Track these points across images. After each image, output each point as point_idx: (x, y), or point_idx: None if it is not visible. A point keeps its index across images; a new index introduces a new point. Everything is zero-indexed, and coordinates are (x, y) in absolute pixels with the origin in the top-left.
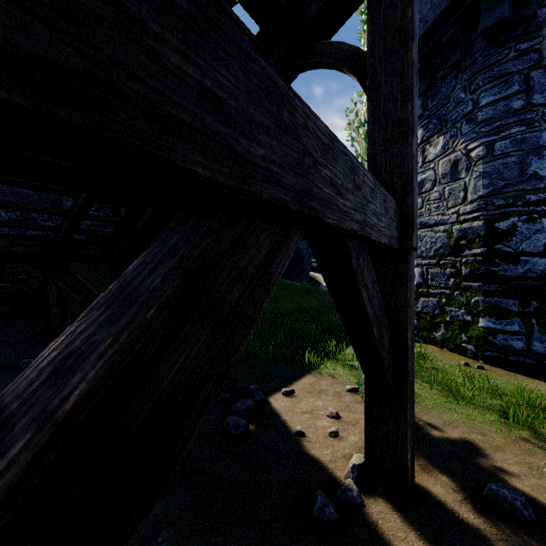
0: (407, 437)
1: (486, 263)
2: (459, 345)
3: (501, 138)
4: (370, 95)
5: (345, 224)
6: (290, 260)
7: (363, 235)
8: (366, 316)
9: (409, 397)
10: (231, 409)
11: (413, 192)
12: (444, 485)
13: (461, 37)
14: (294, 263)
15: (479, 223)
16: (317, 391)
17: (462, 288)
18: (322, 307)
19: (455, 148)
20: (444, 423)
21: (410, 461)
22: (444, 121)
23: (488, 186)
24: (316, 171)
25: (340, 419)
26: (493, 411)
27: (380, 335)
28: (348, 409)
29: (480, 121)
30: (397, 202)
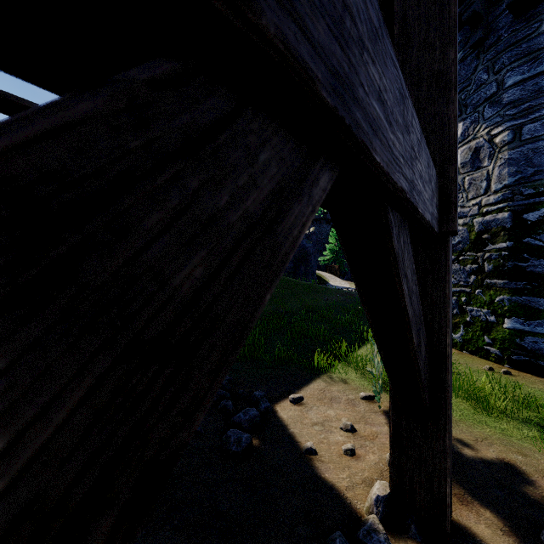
0: (446, 466)
1: (513, 258)
2: (481, 348)
3: (530, 121)
4: (399, 45)
5: (394, 175)
6: (296, 259)
7: (411, 200)
8: (405, 317)
9: (448, 417)
10: (233, 419)
11: (456, 161)
12: (490, 523)
13: (484, 14)
14: (300, 261)
15: (505, 215)
16: (328, 398)
17: (485, 286)
18: (330, 306)
19: (476, 135)
20: (475, 439)
21: (449, 495)
22: (463, 106)
23: (515, 174)
24: (362, 60)
25: (356, 432)
26: (531, 425)
27: (418, 342)
28: (364, 420)
29: (506, 103)
30: (436, 173)
